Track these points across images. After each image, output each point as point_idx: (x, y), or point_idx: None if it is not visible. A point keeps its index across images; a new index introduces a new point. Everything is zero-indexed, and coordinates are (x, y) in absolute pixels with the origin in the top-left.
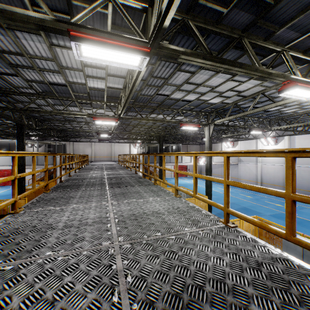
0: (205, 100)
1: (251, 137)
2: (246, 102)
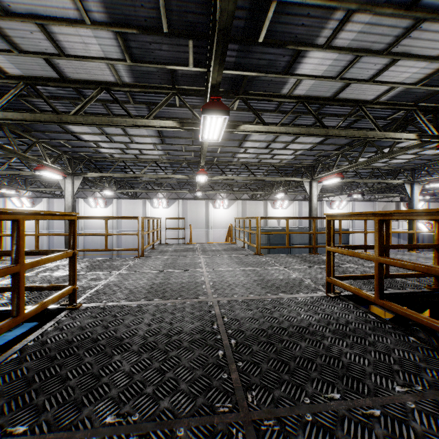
0: None
1: None
2: None
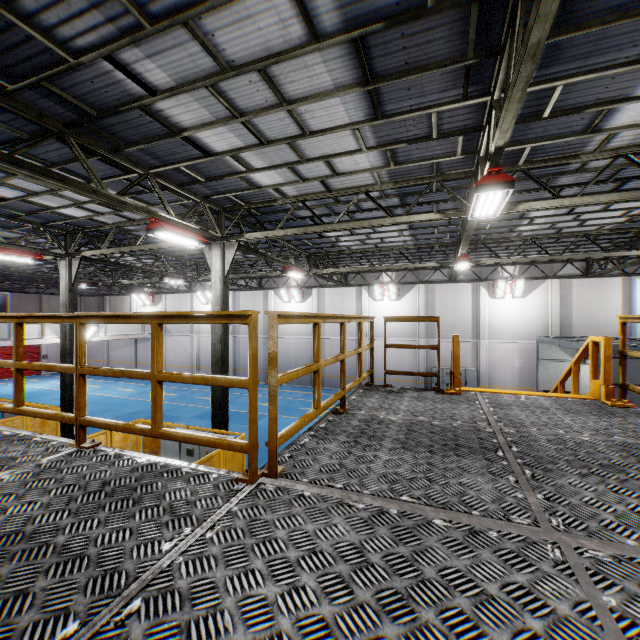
0: (47, 206)
1: (184, 288)
2: (141, 229)
